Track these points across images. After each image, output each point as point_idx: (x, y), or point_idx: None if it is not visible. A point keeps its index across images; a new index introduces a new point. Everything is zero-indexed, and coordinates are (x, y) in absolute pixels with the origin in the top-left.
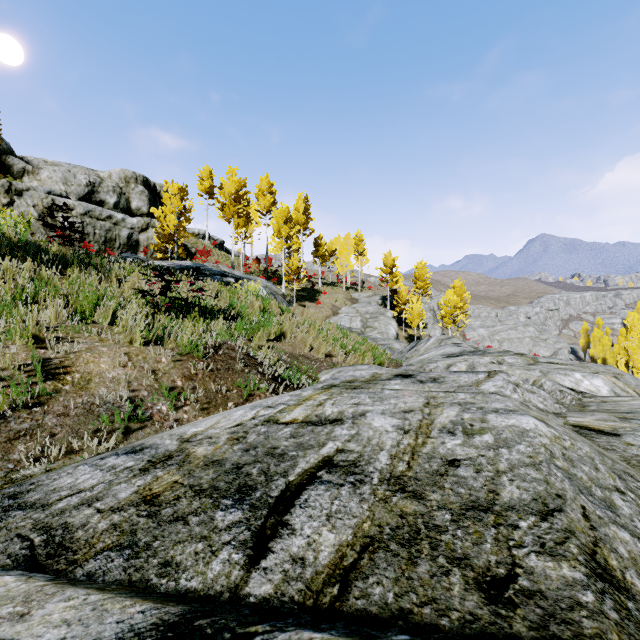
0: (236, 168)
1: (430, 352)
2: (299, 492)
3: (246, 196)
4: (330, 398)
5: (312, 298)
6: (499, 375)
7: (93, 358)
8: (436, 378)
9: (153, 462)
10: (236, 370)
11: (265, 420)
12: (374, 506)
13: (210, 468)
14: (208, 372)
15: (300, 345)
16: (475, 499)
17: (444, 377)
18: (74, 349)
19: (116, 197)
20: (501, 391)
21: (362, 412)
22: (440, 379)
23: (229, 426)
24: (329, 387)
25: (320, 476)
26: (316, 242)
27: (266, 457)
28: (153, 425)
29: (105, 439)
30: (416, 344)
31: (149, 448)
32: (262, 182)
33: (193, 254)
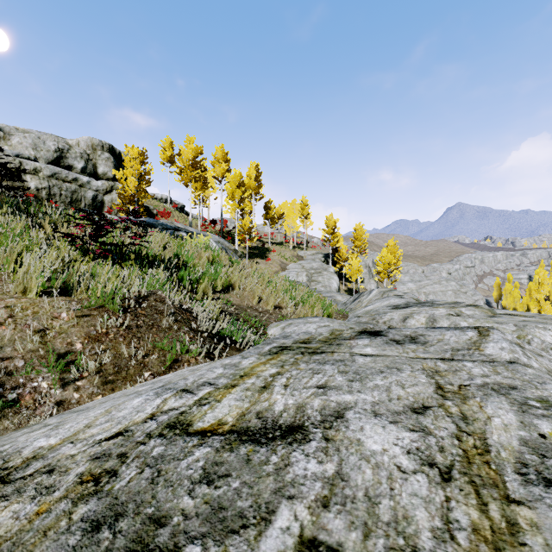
0: (193, 137)
1: (374, 303)
2: None
3: (203, 163)
4: (281, 372)
5: (262, 255)
6: (494, 333)
7: None
8: (414, 336)
9: None
10: (162, 327)
11: (168, 423)
12: None
13: None
14: (124, 330)
15: (248, 297)
16: None
17: (423, 335)
18: None
19: (83, 162)
20: (517, 358)
21: (337, 409)
22: (420, 338)
23: (102, 437)
24: (279, 351)
25: None
26: (266, 206)
27: None
28: (17, 413)
29: None
30: (359, 296)
31: None
32: (218, 151)
33: (155, 215)
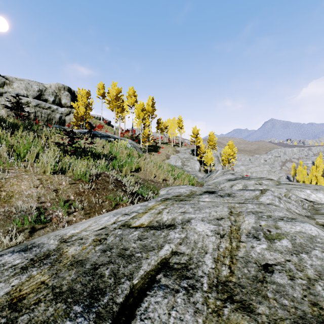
0: (116, 82)
1: (218, 178)
2: (140, 298)
3: (121, 97)
4: (166, 208)
5: (156, 150)
6: (268, 192)
7: (17, 182)
8: (230, 194)
9: (33, 261)
10: (109, 189)
11: (121, 224)
12: (208, 320)
13: (73, 268)
14: (91, 190)
15: (149, 174)
16: (302, 314)
17: (234, 193)
18: (5, 176)
19: (53, 97)
20: (273, 202)
21: (188, 219)
22: (232, 194)
23: (96, 229)
24: (165, 200)
25: (159, 280)
26: (158, 121)
27: (118, 258)
28: (51, 225)
29: (16, 236)
30: (210, 174)
31: (36, 247)
32: (130, 90)
33: (94, 127)
